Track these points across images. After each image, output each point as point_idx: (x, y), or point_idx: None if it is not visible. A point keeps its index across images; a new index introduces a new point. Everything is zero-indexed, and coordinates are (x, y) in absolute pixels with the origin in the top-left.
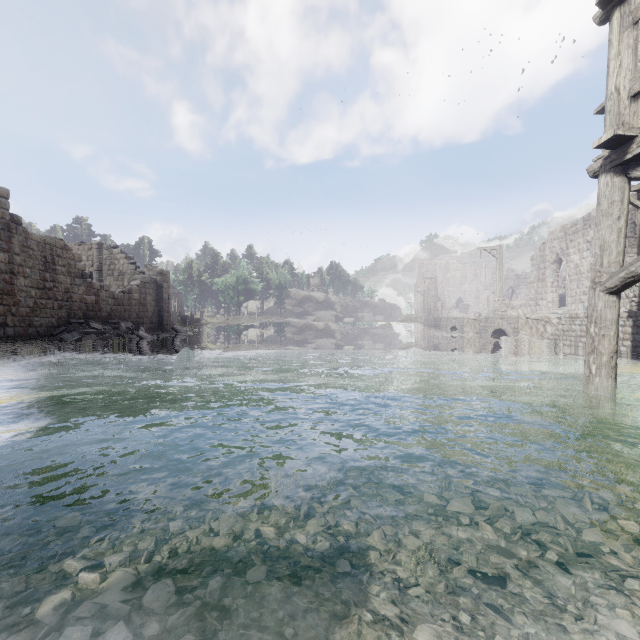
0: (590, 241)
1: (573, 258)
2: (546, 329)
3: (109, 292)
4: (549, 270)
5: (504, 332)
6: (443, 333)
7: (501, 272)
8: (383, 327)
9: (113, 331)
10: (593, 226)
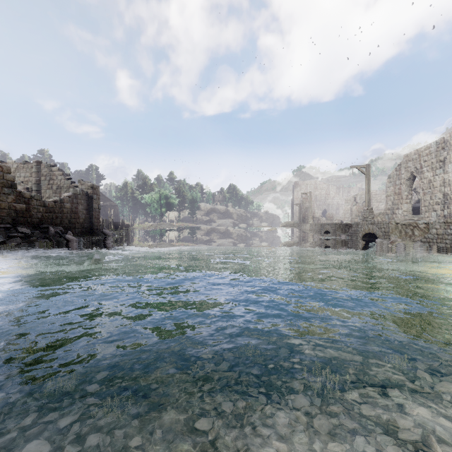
0: (443, 160)
1: (427, 175)
2: (414, 233)
3: (40, 201)
4: (404, 185)
5: (372, 235)
6: (318, 236)
7: (369, 186)
8: (270, 231)
9: (41, 235)
10: (447, 148)
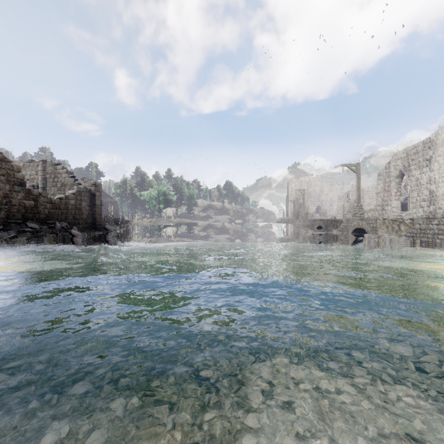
0: (429, 159)
1: (414, 173)
2: (400, 228)
3: (47, 198)
4: (393, 183)
5: (362, 230)
6: (311, 231)
7: (359, 184)
8: (265, 227)
9: (48, 230)
10: (432, 147)
